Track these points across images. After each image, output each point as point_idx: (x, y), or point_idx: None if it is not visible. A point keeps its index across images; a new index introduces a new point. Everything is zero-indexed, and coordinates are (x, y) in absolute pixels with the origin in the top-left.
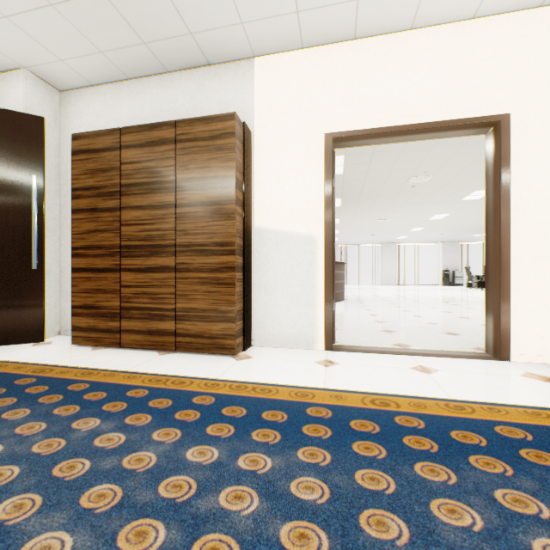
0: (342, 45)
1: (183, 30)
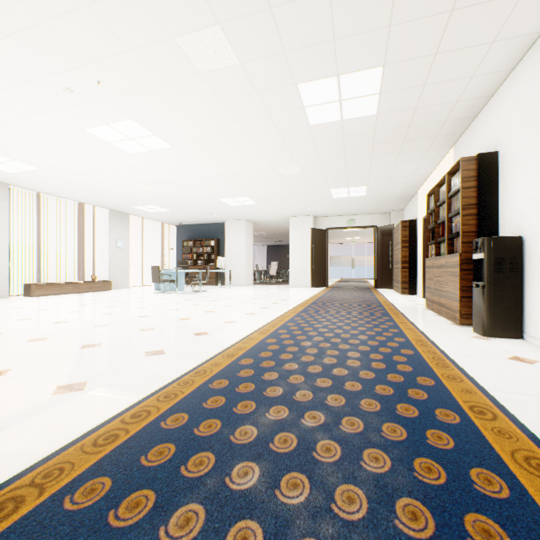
0: (425, 183)
1: (397, 198)
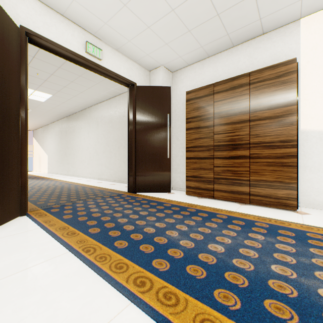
0: None
1: (255, 19)
